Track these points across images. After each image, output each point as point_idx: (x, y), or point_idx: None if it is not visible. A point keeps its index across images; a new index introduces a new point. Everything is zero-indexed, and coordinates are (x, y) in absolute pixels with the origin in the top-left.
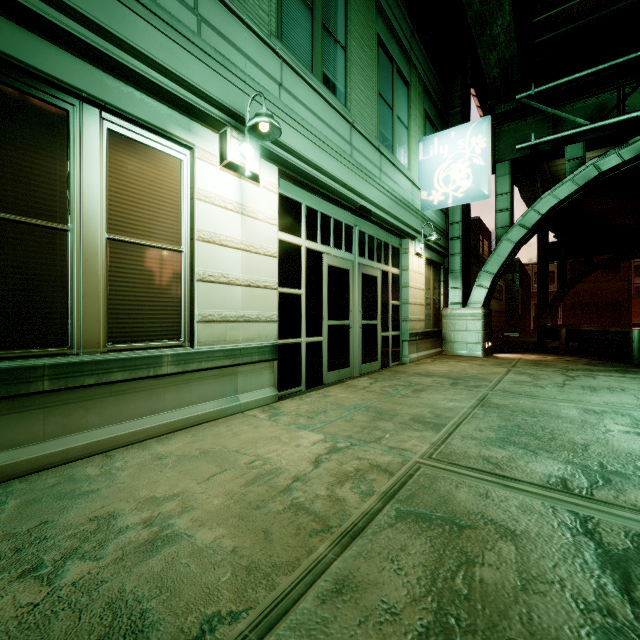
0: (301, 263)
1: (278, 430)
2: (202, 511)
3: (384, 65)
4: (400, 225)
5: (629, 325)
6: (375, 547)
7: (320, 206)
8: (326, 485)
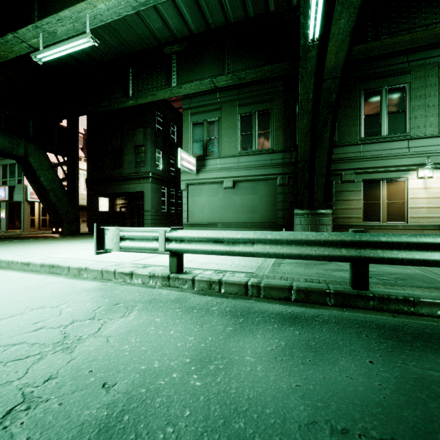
0: None
1: None
2: None
3: None
4: None
5: None
6: None
7: None
8: None
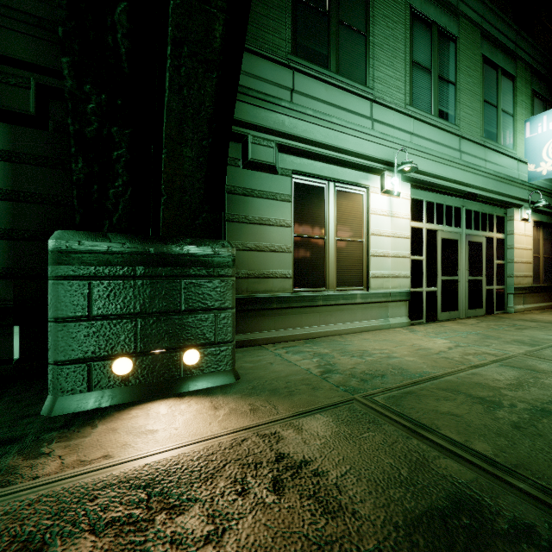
0: (422, 239)
1: (419, 337)
2: (401, 354)
3: (489, 76)
4: (504, 199)
5: None
6: (488, 370)
7: (435, 199)
8: (458, 355)
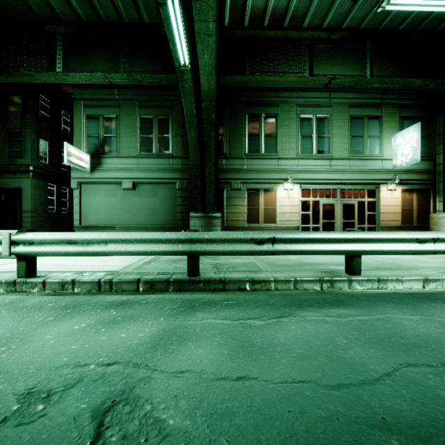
0: (310, 205)
1: None
2: None
3: (356, 123)
4: (369, 181)
5: None
6: None
7: (318, 187)
8: None
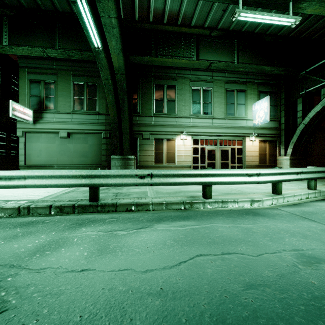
0: (199, 150)
1: None
2: None
3: (229, 94)
4: (238, 134)
5: None
6: None
7: (204, 138)
8: None
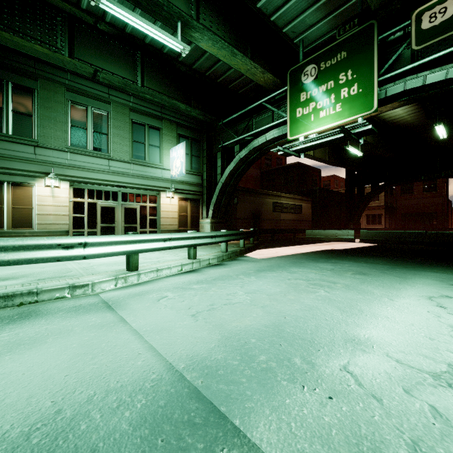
0: (85, 207)
1: None
2: None
3: (138, 129)
4: (150, 187)
5: (429, 229)
6: None
7: (96, 188)
8: None
